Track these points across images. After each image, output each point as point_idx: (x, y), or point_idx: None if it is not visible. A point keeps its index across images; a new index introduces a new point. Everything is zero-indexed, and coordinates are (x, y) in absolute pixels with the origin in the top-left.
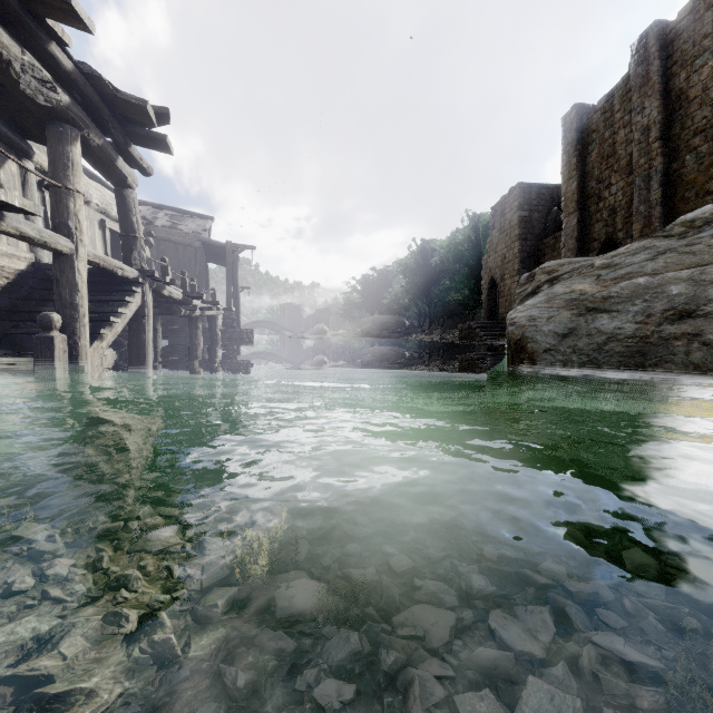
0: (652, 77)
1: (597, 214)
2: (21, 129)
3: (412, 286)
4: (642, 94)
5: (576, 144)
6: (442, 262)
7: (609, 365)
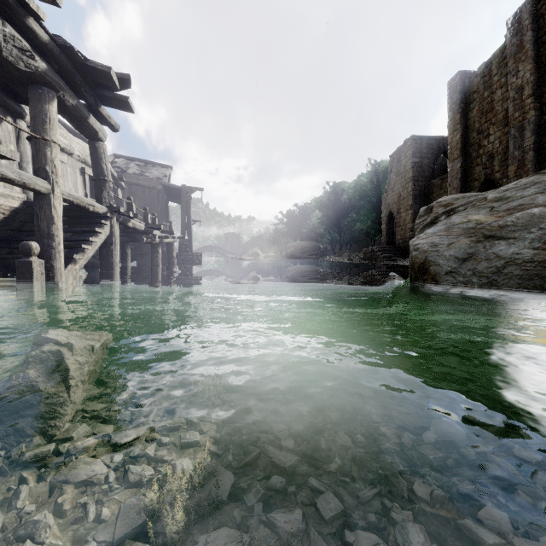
0: (525, 45)
1: (478, 159)
2: (15, 95)
3: (326, 219)
4: (516, 59)
5: (460, 103)
6: (350, 199)
7: (509, 287)
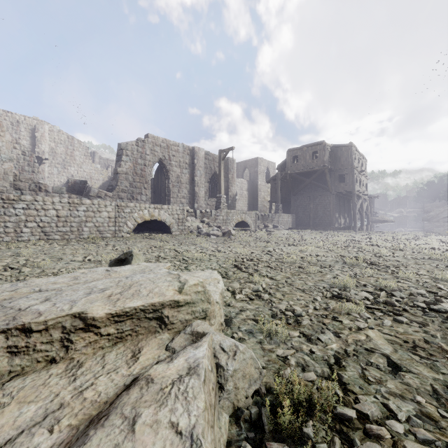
0: None
1: None
2: None
3: None
4: None
5: None
6: None
7: (426, 221)
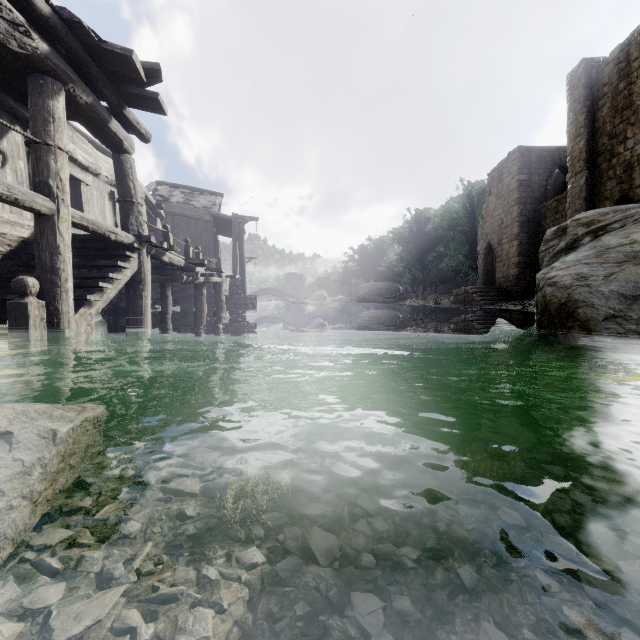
0: None
1: (609, 171)
2: (25, 99)
3: (407, 254)
4: None
5: (584, 100)
6: (436, 230)
7: None
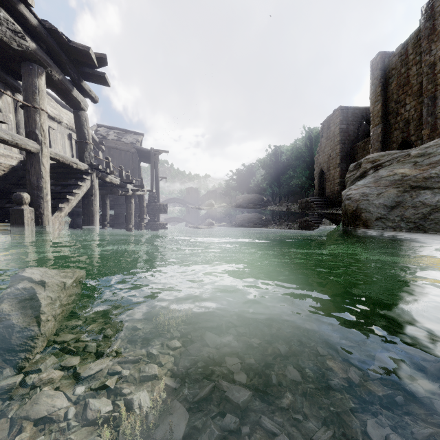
0: (437, 28)
1: (396, 124)
2: (14, 73)
3: (268, 176)
4: (429, 40)
5: (380, 78)
6: (288, 160)
7: (435, 231)
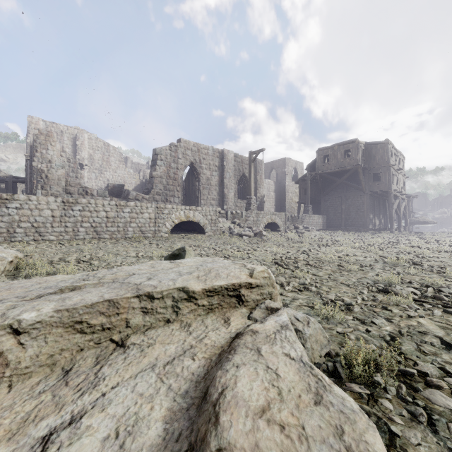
0: None
1: None
2: None
3: None
4: None
5: None
6: None
7: None
